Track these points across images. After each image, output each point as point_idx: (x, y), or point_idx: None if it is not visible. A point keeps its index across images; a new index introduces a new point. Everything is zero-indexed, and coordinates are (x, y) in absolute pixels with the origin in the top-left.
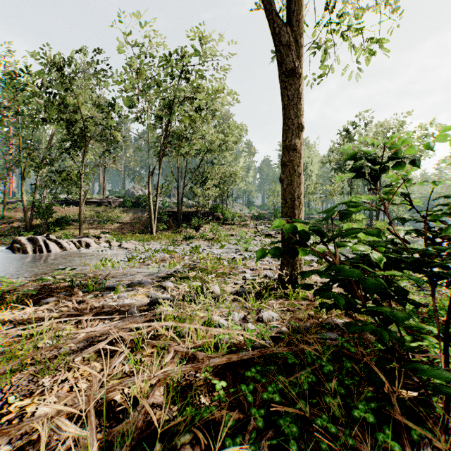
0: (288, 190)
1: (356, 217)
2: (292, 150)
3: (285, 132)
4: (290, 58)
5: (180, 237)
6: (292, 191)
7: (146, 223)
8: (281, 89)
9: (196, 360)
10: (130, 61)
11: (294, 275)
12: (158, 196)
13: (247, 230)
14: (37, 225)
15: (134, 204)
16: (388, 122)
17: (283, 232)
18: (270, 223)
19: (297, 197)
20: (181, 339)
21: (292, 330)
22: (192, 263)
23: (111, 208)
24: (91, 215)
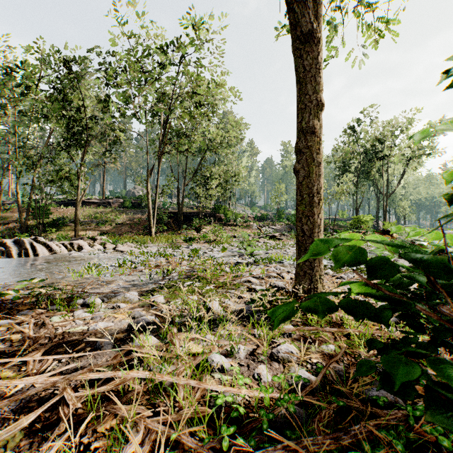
0: (305, 183)
1: (364, 218)
2: (310, 133)
3: (301, 112)
4: (308, 20)
5: (180, 239)
6: (311, 184)
7: (146, 224)
8: (296, 60)
9: (179, 446)
10: (128, 54)
11: (313, 290)
12: (158, 196)
13: (250, 232)
14: (33, 226)
15: (134, 205)
16: (396, 120)
17: (299, 235)
18: (273, 224)
19: (316, 192)
20: (156, 409)
21: (322, 377)
22: (190, 269)
23: (110, 209)
24: (90, 216)
